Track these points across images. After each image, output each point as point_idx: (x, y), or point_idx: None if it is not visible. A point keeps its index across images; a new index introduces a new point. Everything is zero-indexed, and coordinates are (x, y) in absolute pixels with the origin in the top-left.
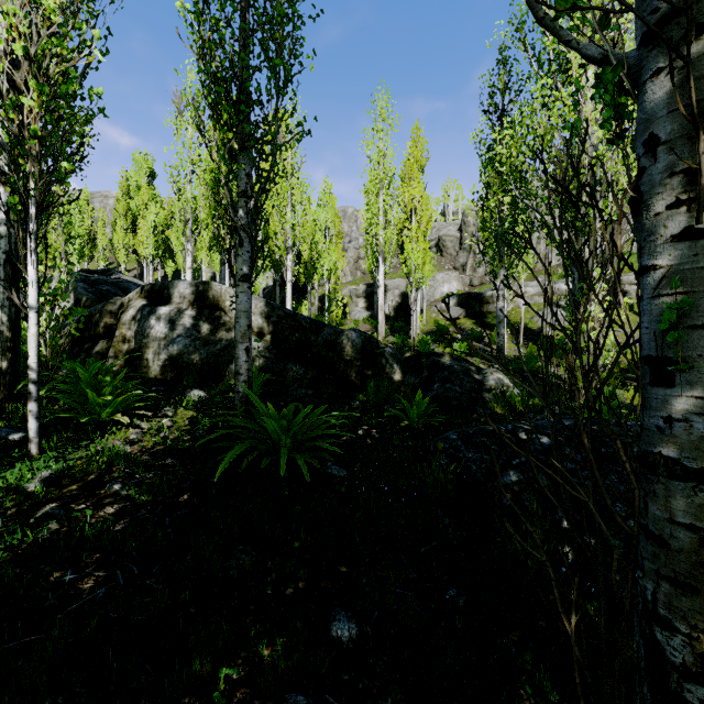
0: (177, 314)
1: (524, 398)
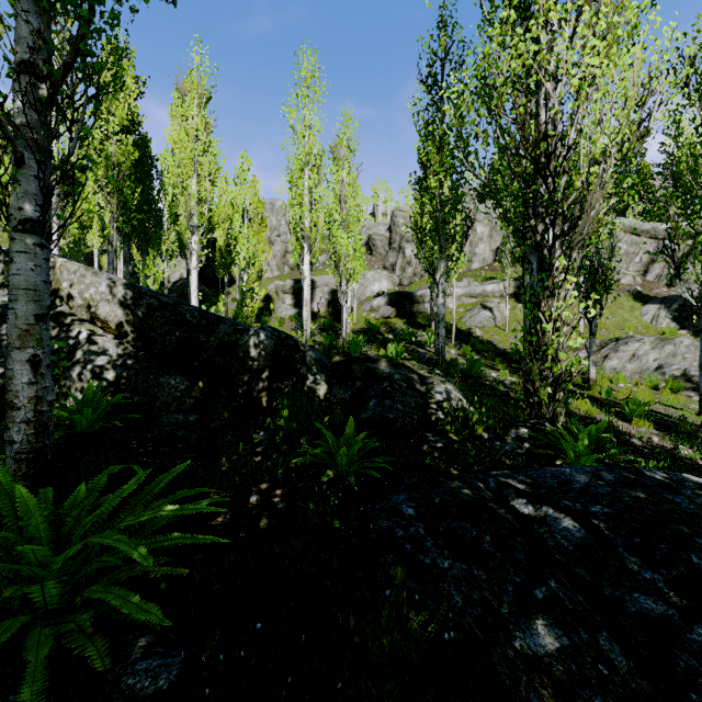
0: None
1: (483, 418)
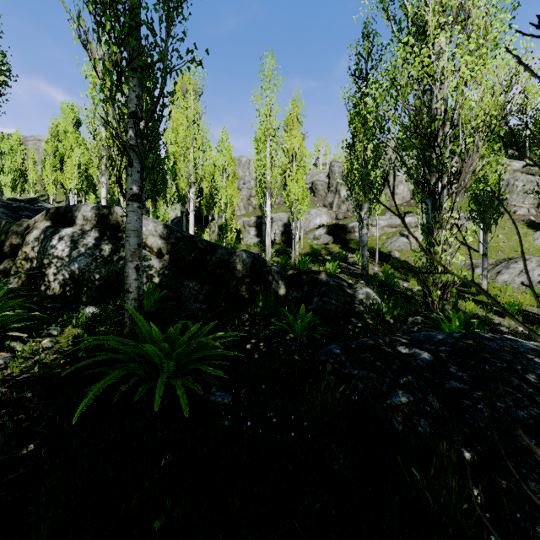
0: (80, 234)
1: (390, 310)
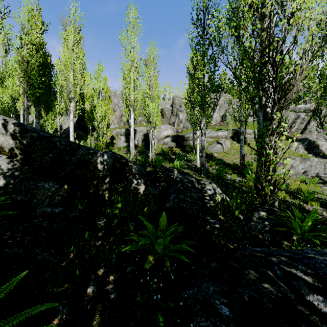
0: None
1: (238, 206)
